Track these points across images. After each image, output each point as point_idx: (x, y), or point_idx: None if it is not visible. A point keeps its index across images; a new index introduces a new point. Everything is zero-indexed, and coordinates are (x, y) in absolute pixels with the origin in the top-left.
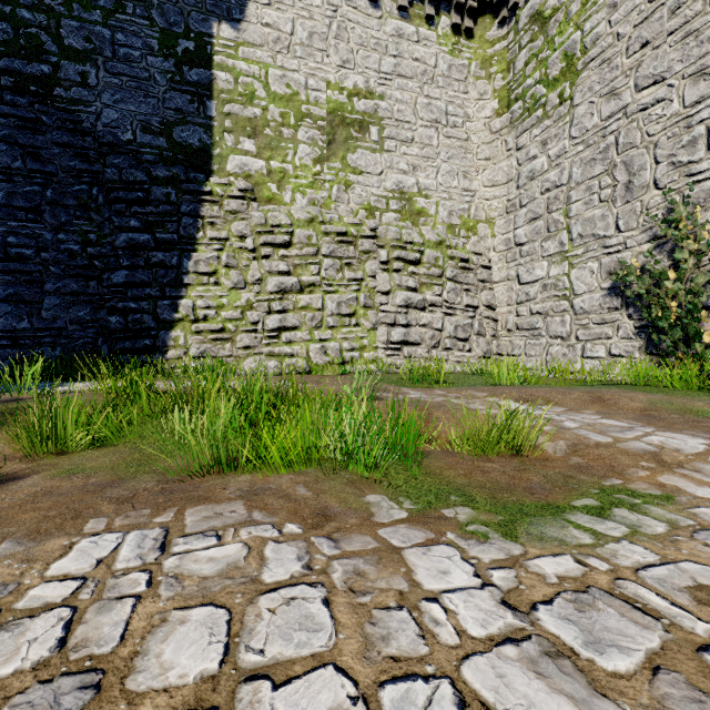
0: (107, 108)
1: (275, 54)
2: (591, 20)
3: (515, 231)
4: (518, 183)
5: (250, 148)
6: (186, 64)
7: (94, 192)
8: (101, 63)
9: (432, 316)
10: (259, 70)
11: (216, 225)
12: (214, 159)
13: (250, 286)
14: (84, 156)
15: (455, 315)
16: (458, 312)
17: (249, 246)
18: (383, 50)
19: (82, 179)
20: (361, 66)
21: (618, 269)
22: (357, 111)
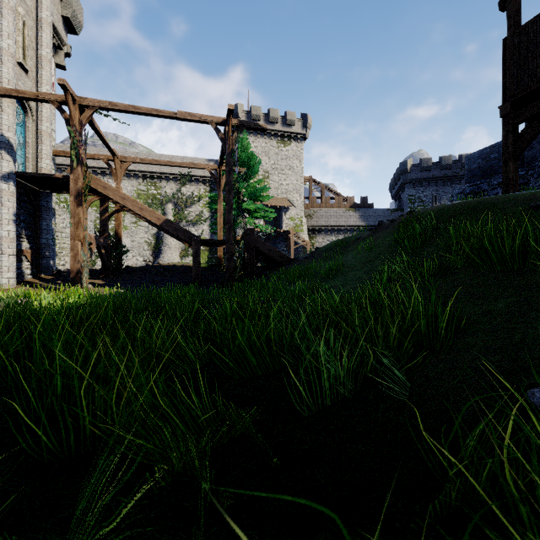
0: None
1: None
2: None
3: None
4: None
5: None
6: None
7: None
8: None
9: None
10: None
11: None
12: None
13: None
14: None
15: None
16: None
17: None
18: None
19: None
20: None
21: None
22: None
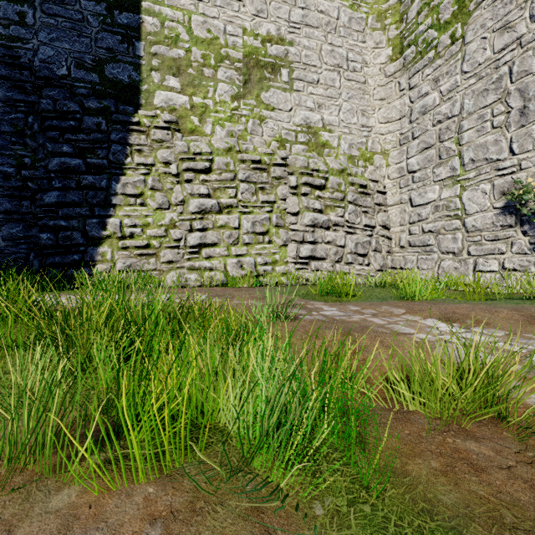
0: (43, 45)
1: (197, 3)
2: None
3: (407, 160)
4: (411, 118)
5: (174, 84)
6: (117, 9)
7: (30, 120)
8: (38, 5)
9: (335, 234)
10: (182, 16)
11: (143, 152)
12: (142, 94)
13: (173, 207)
14: (22, 88)
15: (355, 234)
16: (358, 231)
17: (173, 171)
18: (292, 2)
19: (18, 108)
20: (273, 15)
21: (513, 188)
22: (270, 55)
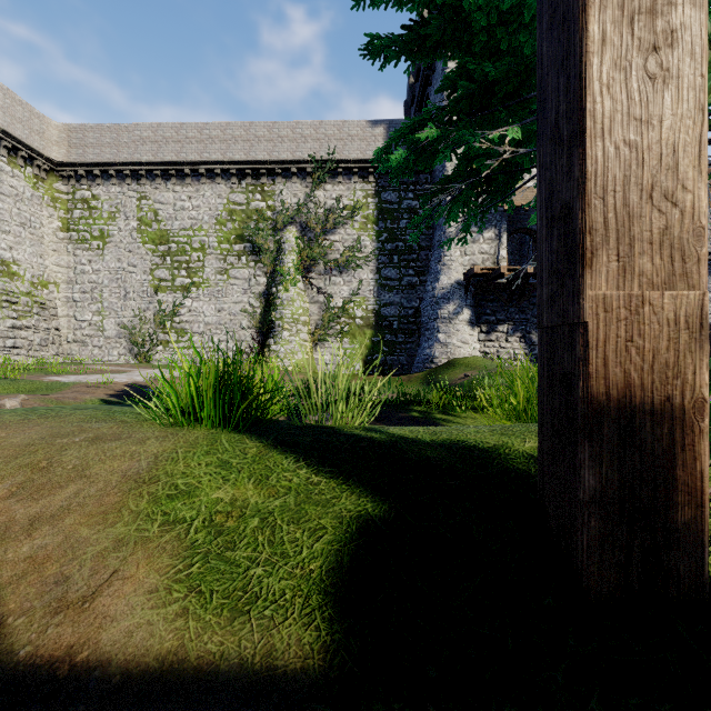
0: None
1: None
2: (112, 226)
3: (73, 294)
4: (75, 272)
5: None
6: None
7: None
8: None
9: (28, 334)
10: None
11: None
12: None
13: None
14: None
15: (40, 333)
16: (42, 331)
17: None
18: None
19: None
20: None
21: (122, 324)
22: None
